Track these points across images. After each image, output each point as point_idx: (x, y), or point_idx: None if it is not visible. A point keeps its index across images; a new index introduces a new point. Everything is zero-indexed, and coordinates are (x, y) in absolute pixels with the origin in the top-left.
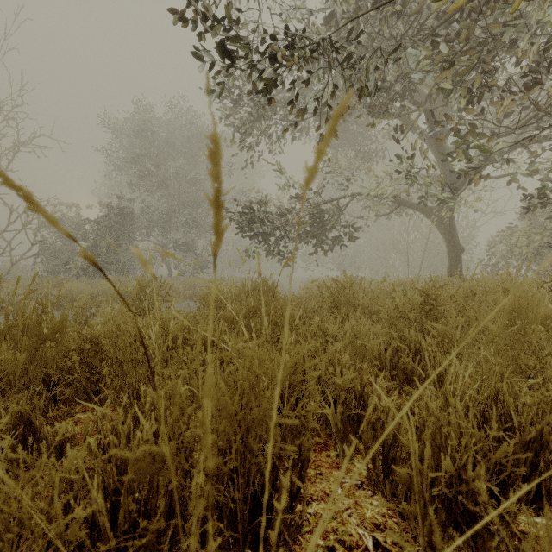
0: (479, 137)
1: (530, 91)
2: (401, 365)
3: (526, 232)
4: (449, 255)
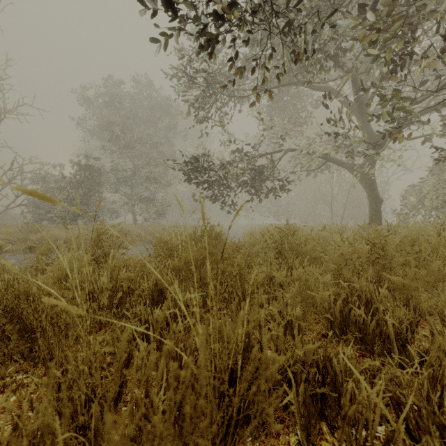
0: (406, 99)
1: None
2: (352, 317)
3: (435, 186)
4: (370, 206)
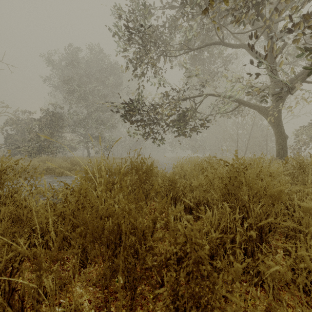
0: None
1: None
2: None
3: None
4: (278, 141)
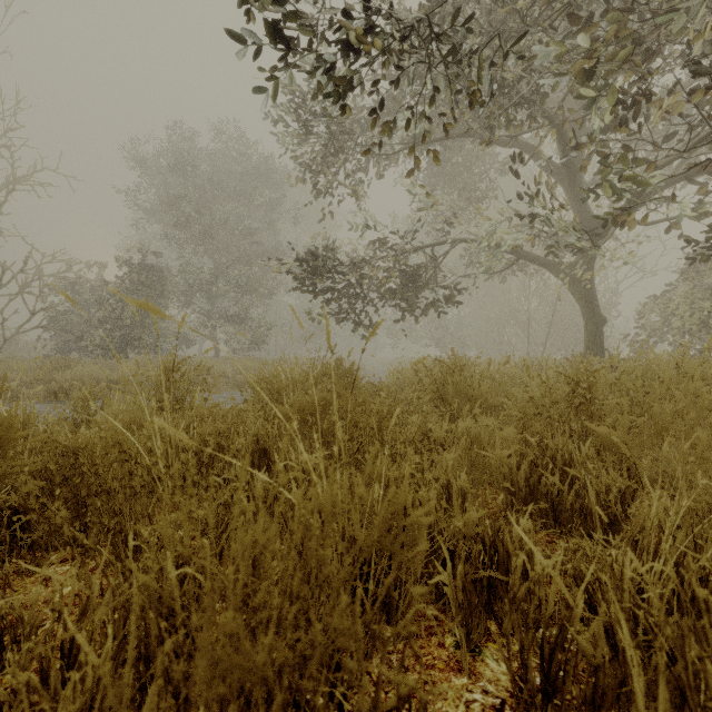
0: (636, 164)
1: (701, 104)
2: (543, 487)
3: (689, 297)
4: (587, 328)
